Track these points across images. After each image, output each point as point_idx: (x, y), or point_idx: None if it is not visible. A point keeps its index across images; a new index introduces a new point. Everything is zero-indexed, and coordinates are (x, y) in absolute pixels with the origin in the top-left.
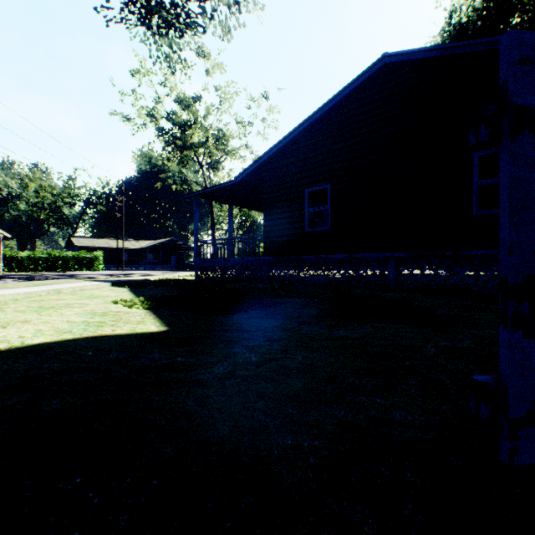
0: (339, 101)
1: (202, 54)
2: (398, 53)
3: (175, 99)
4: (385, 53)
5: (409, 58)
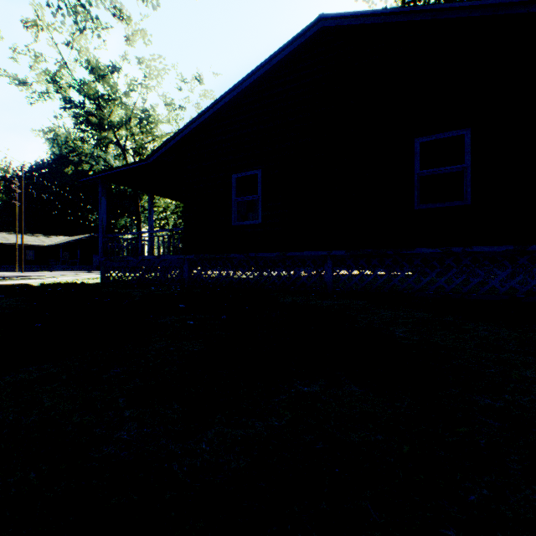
0: (271, 69)
1: (120, 16)
2: (336, 16)
3: (85, 63)
4: (322, 14)
5: (348, 23)
